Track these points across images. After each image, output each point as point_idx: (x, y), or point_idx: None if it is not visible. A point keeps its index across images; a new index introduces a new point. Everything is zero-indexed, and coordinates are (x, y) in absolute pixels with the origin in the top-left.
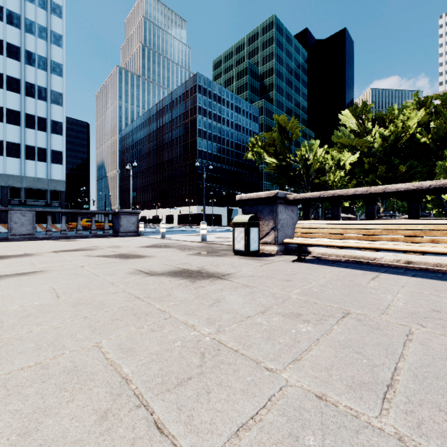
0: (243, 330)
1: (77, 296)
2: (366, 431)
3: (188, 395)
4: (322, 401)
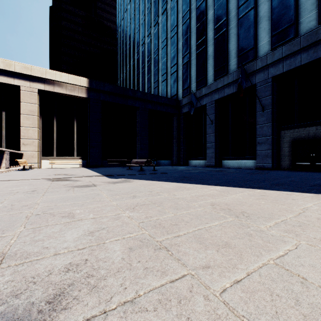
0: (108, 213)
1: (256, 264)
2: (113, 199)
3: (143, 203)
4: (114, 201)
